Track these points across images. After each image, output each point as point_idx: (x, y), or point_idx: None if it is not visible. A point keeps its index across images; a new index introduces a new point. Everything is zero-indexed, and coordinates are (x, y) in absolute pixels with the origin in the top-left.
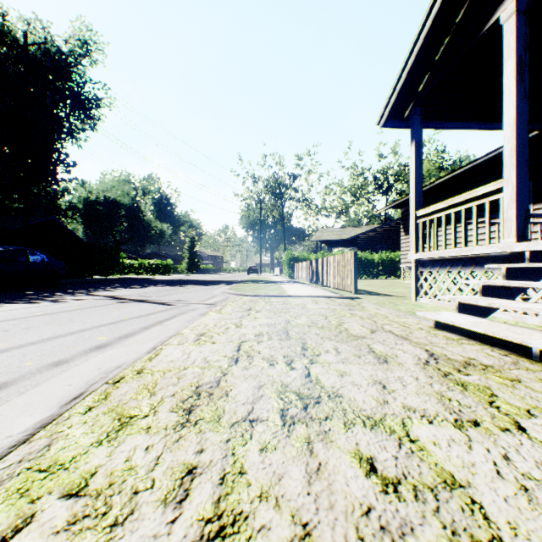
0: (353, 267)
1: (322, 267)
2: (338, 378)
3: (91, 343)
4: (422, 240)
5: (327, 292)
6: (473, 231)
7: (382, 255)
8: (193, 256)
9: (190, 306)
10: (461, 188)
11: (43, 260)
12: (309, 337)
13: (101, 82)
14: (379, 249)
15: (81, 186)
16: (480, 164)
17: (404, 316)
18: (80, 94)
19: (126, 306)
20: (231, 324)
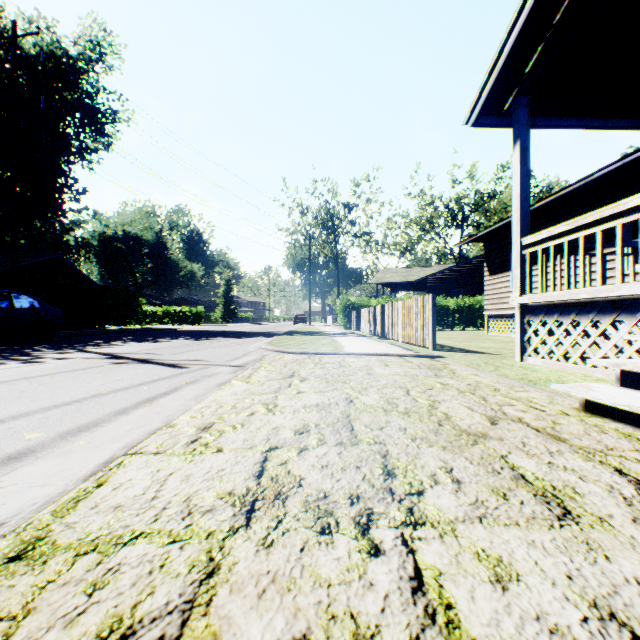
0: (431, 314)
1: (387, 315)
2: (496, 594)
3: (5, 447)
4: (530, 278)
5: (397, 348)
6: (617, 262)
7: (458, 300)
8: (229, 302)
9: (209, 369)
10: (565, 214)
11: (33, 306)
12: (391, 438)
13: (116, 92)
14: (453, 293)
15: (93, 218)
16: (595, 181)
17: (520, 387)
18: (91, 106)
19: (119, 369)
20: (259, 405)
